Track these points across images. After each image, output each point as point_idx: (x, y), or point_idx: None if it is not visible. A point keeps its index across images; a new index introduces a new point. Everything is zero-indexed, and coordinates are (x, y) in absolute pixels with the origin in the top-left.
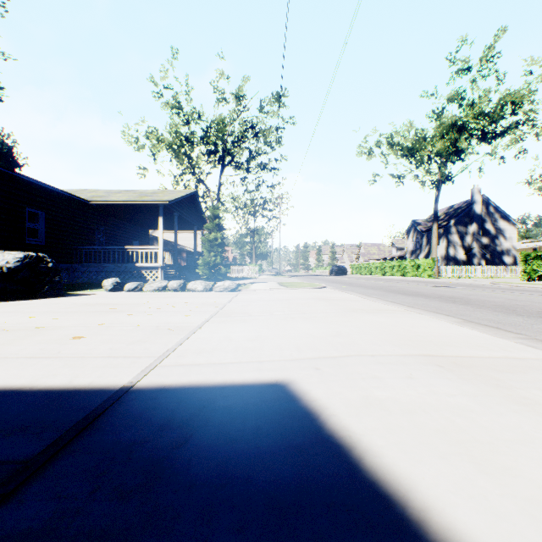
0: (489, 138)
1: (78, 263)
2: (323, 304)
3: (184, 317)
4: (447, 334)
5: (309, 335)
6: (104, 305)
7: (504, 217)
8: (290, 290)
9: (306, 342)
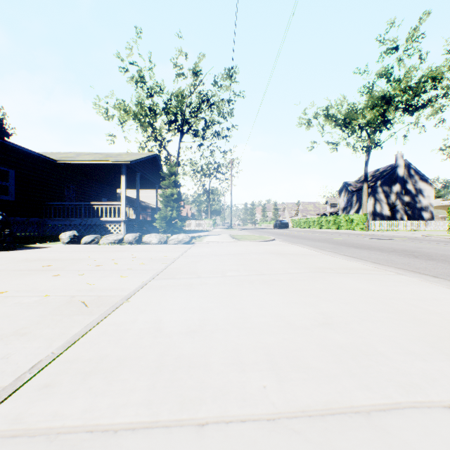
0: (412, 109)
1: (48, 218)
2: (281, 260)
3: (118, 278)
4: None
5: (282, 322)
6: (43, 261)
7: (423, 178)
8: (242, 242)
9: (282, 342)
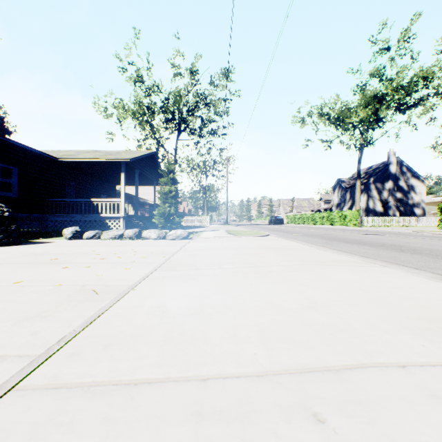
0: (404, 108)
1: (49, 214)
2: (274, 254)
3: (123, 270)
4: None
5: (272, 306)
6: (49, 254)
7: (415, 175)
8: (238, 237)
9: (271, 322)
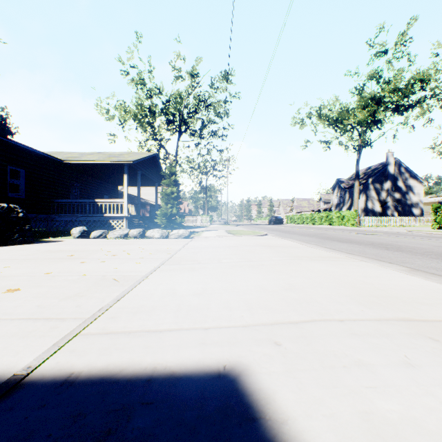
0: (401, 110)
1: (55, 214)
2: (268, 251)
3: (134, 264)
4: (406, 286)
5: (260, 288)
6: (64, 252)
7: (413, 176)
8: (237, 237)
9: (257, 298)
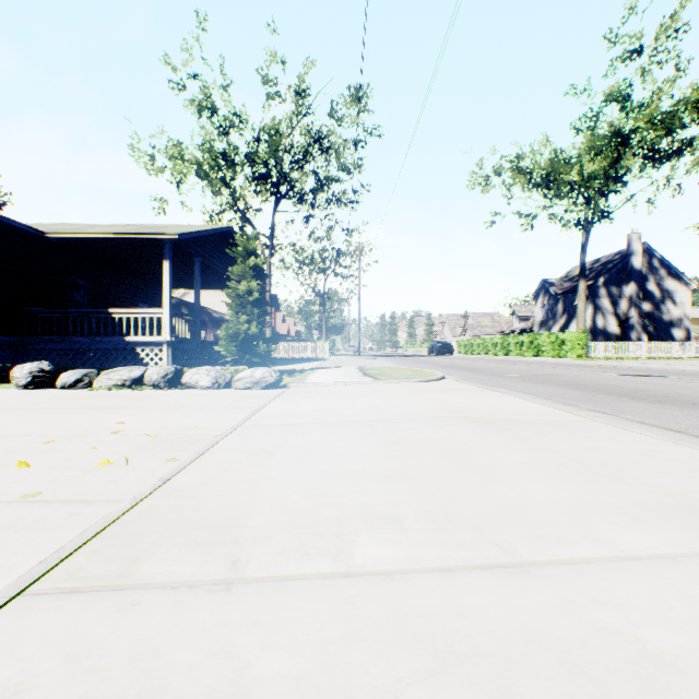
0: (662, 157)
1: (31, 336)
2: (518, 456)
3: None
4: None
5: None
6: None
7: (673, 274)
8: (384, 385)
9: None
